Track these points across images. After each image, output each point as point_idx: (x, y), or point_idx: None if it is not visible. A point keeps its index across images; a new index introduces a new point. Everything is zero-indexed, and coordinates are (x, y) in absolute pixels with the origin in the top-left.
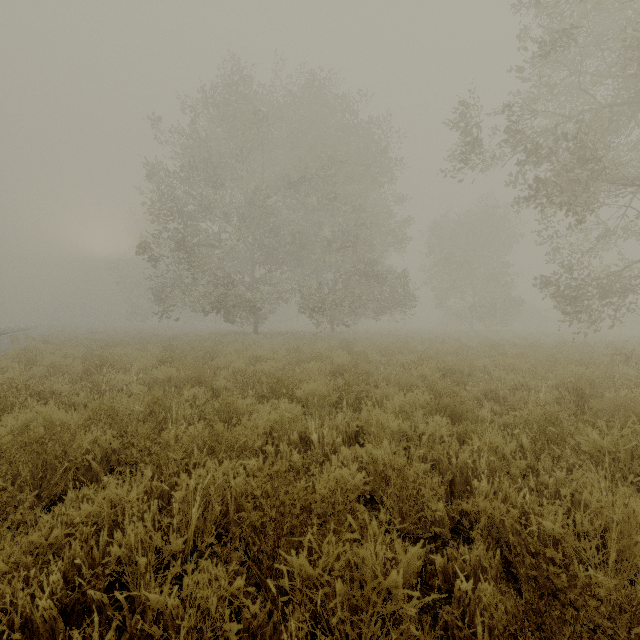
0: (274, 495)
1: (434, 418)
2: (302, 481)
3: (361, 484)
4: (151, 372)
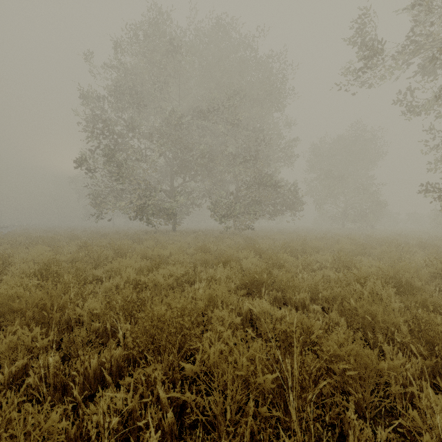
0: None
1: None
2: None
3: None
4: None
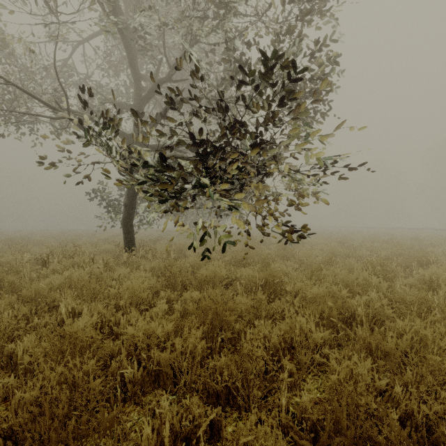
0: None
1: None
2: None
3: None
4: None
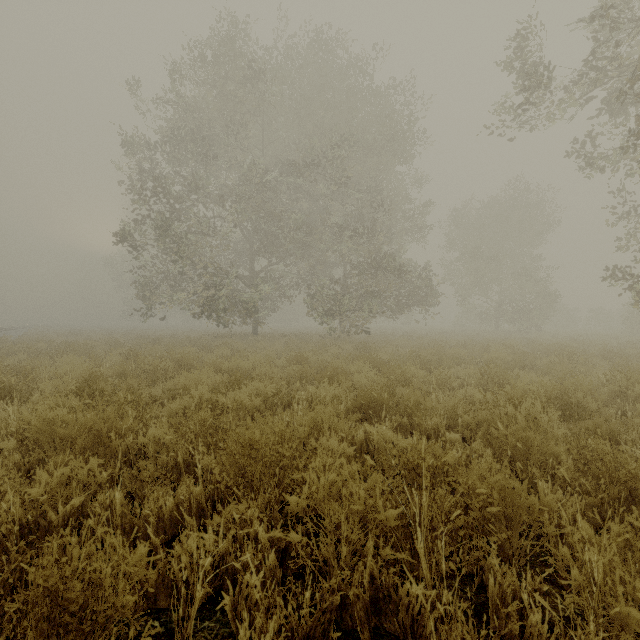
0: None
1: None
2: None
3: None
4: (19, 415)
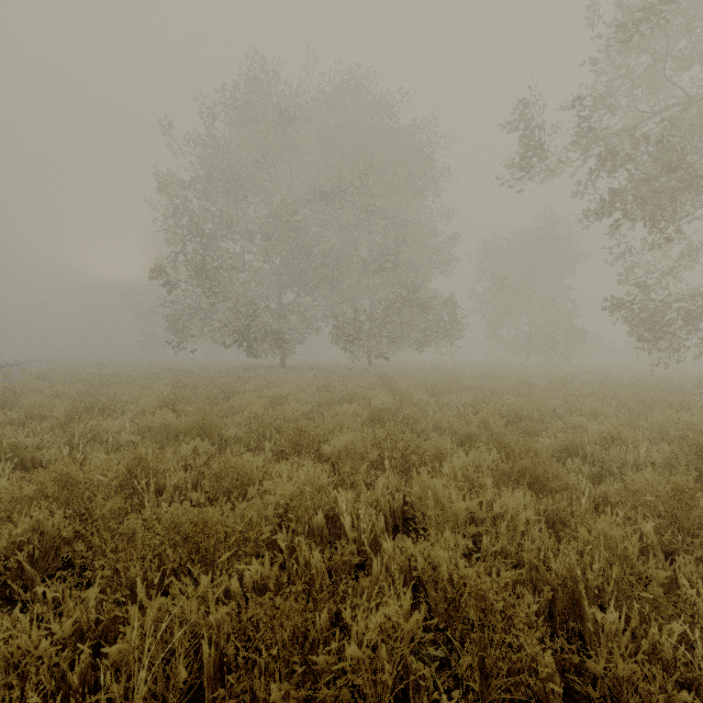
0: (278, 641)
1: (515, 494)
2: (324, 613)
3: (420, 629)
4: (145, 418)
